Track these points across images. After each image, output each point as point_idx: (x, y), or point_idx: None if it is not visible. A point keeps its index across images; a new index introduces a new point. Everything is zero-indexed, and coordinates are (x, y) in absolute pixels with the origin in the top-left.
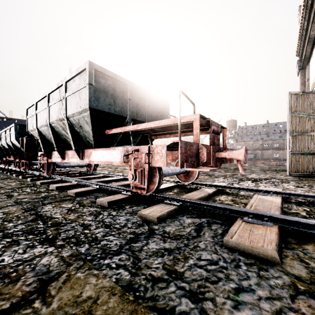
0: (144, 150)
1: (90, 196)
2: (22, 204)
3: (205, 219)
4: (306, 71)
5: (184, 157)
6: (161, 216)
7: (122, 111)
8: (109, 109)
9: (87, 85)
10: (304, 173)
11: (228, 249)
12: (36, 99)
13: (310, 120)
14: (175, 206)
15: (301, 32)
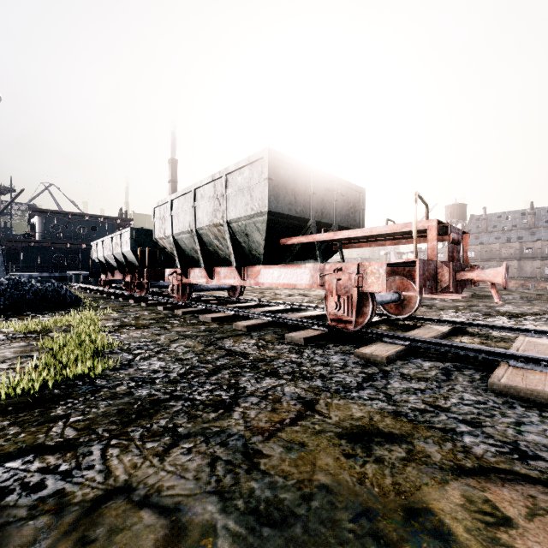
0: (351, 269)
1: (266, 331)
2: (191, 337)
3: (450, 364)
4: None
5: (422, 281)
6: (390, 356)
7: (304, 211)
8: (289, 209)
9: (266, 181)
10: None
11: (495, 393)
12: (172, 195)
13: None
14: (403, 346)
15: None
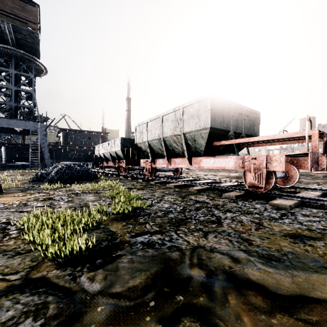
0: (261, 158)
1: (208, 192)
2: (170, 194)
3: None
4: None
5: (311, 164)
6: (291, 205)
7: (228, 126)
8: (220, 126)
9: (209, 111)
10: None
11: None
12: (148, 119)
13: None
14: (296, 200)
15: None
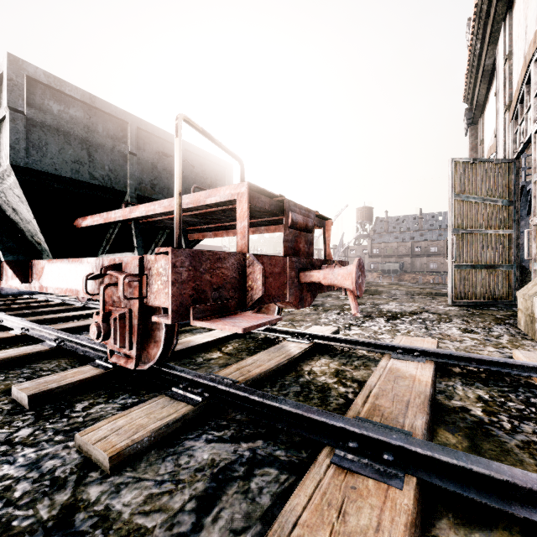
0: (131, 266)
1: (23, 369)
2: None
3: (249, 447)
4: (479, 127)
5: (188, 292)
6: (129, 448)
7: (114, 178)
8: (75, 171)
9: (7, 113)
10: (476, 301)
11: None
12: None
13: (485, 208)
14: (189, 406)
15: (472, 61)
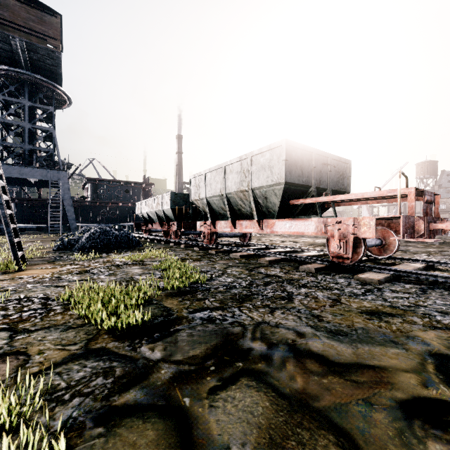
0: (348, 221)
1: (283, 264)
2: (235, 266)
3: (425, 286)
4: None
5: (404, 229)
6: (380, 280)
7: (308, 180)
8: (298, 180)
9: (283, 161)
10: None
11: None
12: (206, 170)
13: None
14: (389, 274)
15: None
